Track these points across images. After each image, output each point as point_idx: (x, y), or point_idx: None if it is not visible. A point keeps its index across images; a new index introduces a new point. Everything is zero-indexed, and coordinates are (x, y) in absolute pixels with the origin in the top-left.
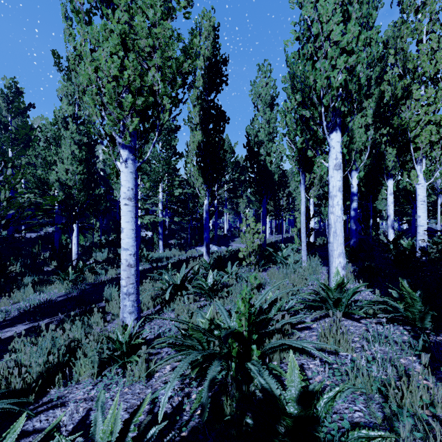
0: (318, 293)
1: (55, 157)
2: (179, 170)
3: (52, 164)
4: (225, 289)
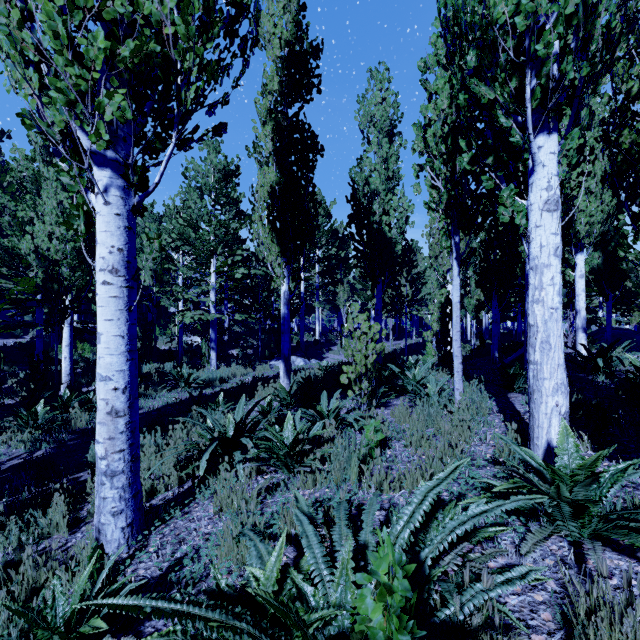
0: (501, 460)
1: (31, 213)
2: (245, 241)
3: (26, 224)
4: (317, 453)
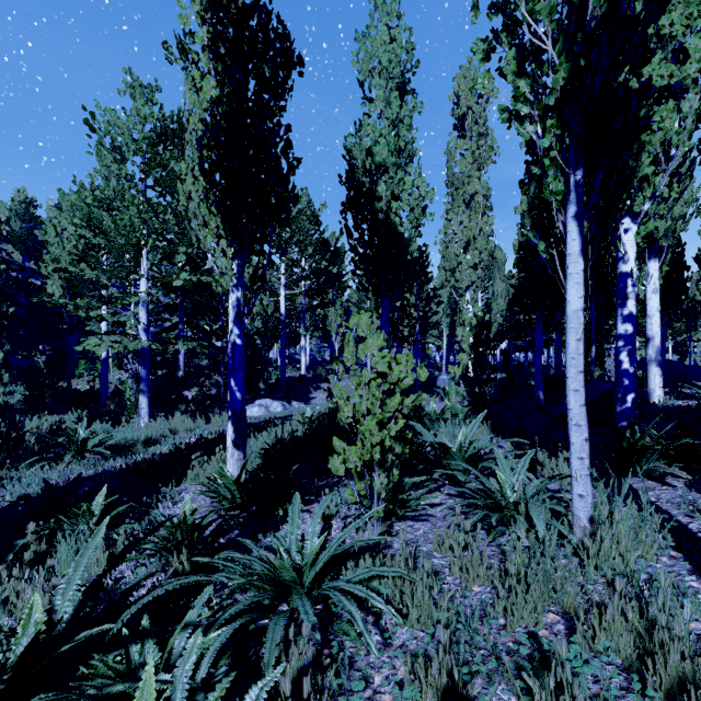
0: None
1: None
2: None
3: None
4: None
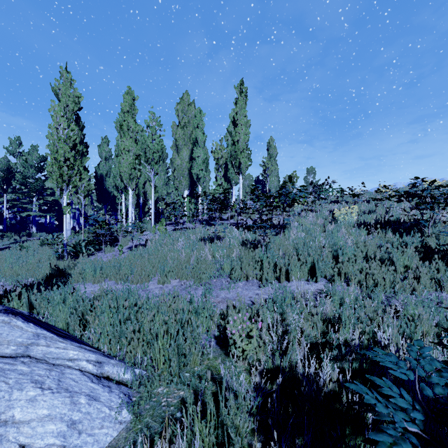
0: None
1: None
2: None
3: None
4: None
